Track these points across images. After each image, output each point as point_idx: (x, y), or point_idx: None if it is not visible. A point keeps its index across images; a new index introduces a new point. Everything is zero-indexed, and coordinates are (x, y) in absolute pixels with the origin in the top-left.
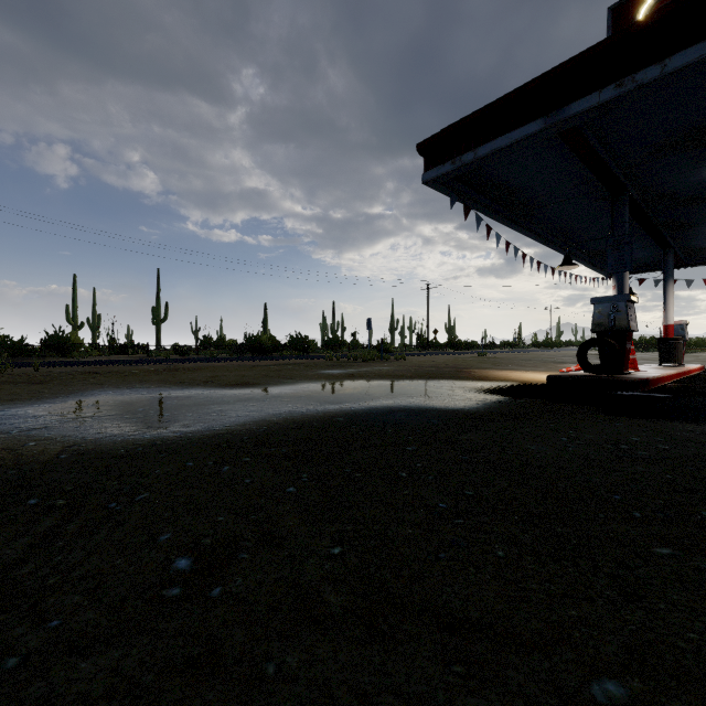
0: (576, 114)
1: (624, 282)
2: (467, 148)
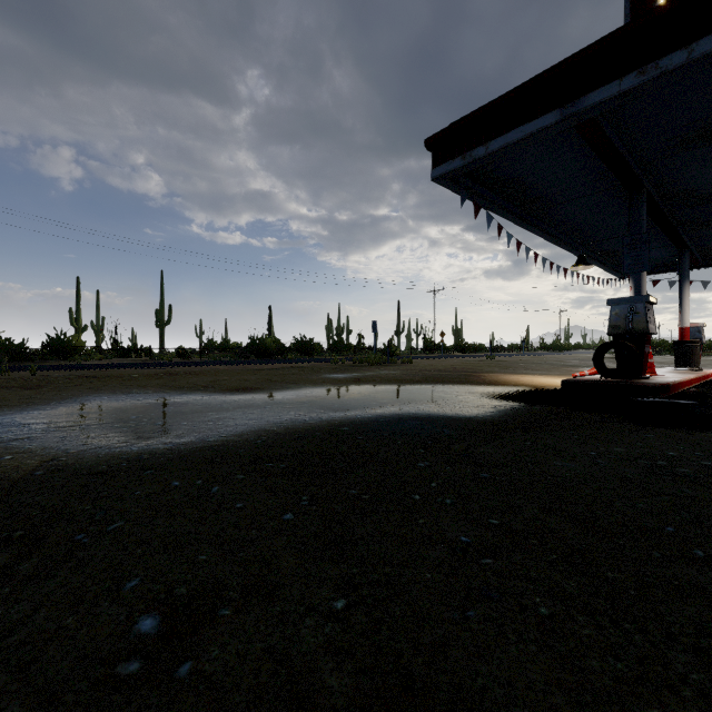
0: (595, 104)
1: (642, 283)
2: (478, 142)
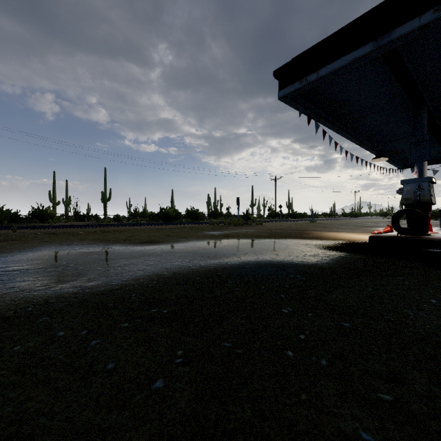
0: (399, 36)
1: (424, 169)
2: (311, 71)
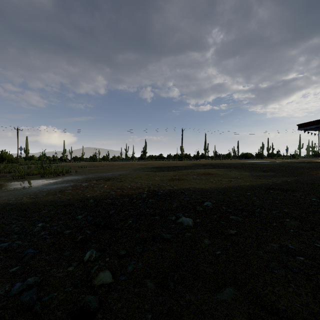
0: None
1: None
2: (305, 127)
